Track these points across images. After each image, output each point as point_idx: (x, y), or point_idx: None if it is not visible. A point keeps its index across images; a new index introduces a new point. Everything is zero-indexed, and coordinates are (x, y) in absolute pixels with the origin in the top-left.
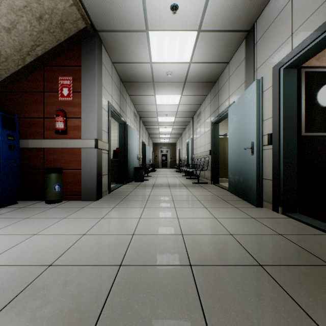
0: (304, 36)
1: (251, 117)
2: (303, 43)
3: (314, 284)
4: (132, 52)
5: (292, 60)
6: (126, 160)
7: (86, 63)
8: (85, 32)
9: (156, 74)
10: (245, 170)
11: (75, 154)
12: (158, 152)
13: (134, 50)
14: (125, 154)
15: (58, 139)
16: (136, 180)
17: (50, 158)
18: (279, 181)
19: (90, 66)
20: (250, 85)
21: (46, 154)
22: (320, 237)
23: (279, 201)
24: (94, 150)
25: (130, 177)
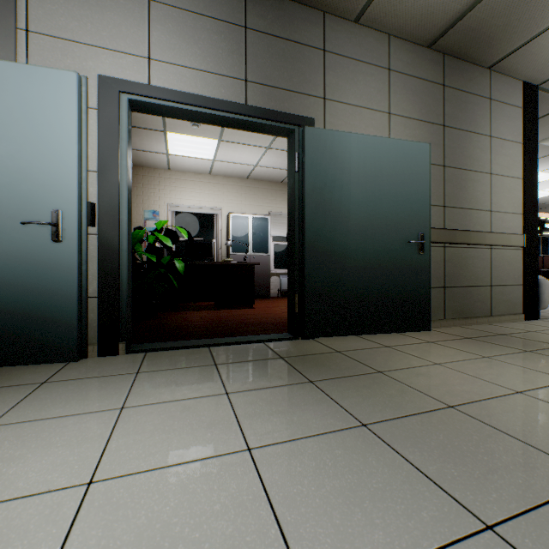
0: (174, 84)
1: (50, 149)
2: (175, 94)
3: (321, 367)
4: None
5: (151, 101)
6: None
7: None
8: None
9: None
10: (6, 281)
11: None
12: None
13: None
14: None
15: None
16: None
17: None
18: (120, 296)
19: None
20: (44, 66)
21: None
22: (218, 350)
23: (120, 332)
24: None
25: None
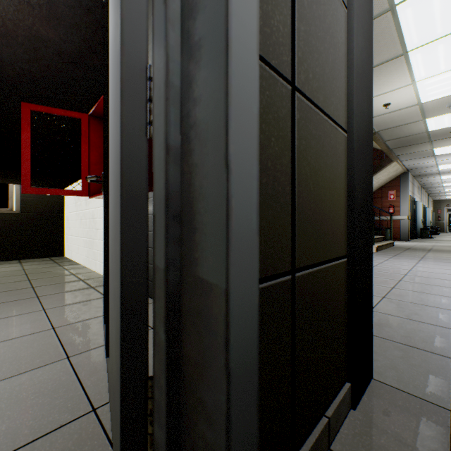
0: None
1: None
2: None
3: None
4: (425, 170)
5: None
6: (414, 224)
7: (402, 184)
8: (402, 173)
9: (441, 171)
10: None
11: (396, 222)
12: (441, 212)
13: (426, 169)
14: (413, 220)
15: (388, 216)
16: (422, 237)
17: (384, 223)
18: None
19: (404, 185)
20: None
21: (382, 222)
22: None
23: None
24: (406, 220)
25: (417, 235)
